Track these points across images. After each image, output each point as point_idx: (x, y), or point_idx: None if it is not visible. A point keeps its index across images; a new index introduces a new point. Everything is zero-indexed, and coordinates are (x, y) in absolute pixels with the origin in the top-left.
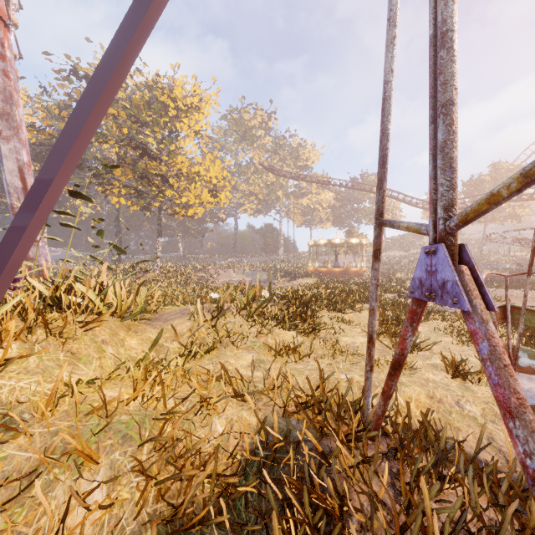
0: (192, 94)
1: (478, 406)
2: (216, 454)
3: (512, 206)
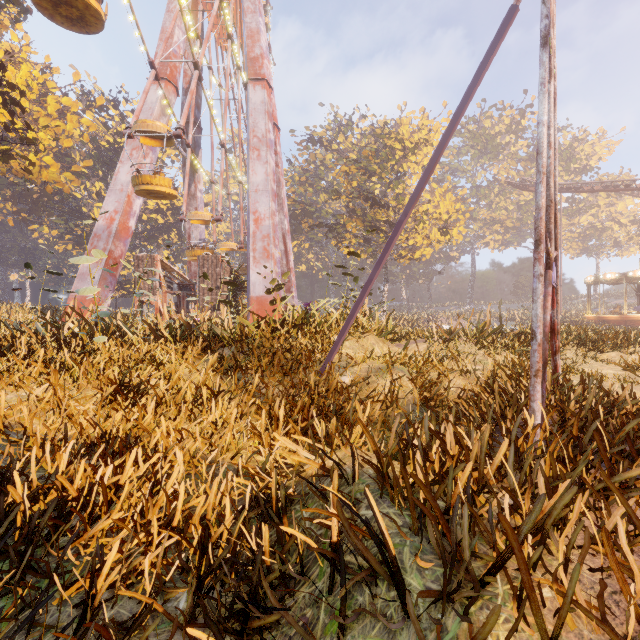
0: (420, 129)
1: None
2: (449, 384)
3: None
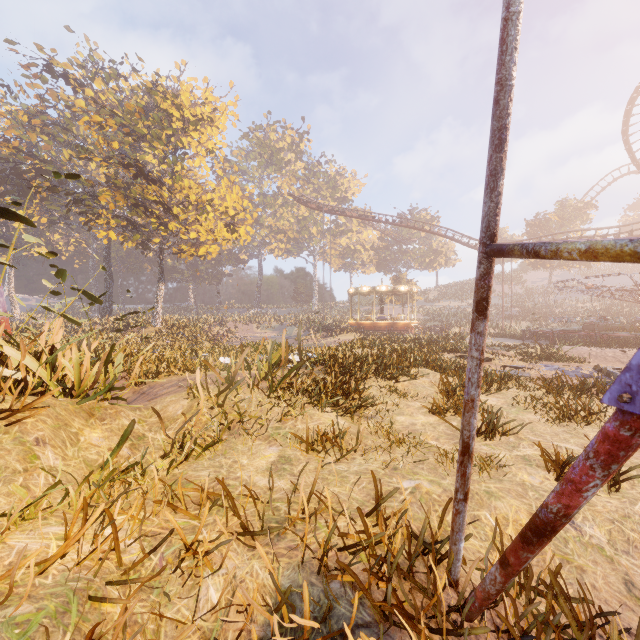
0: (203, 102)
1: (601, 527)
2: None
3: None
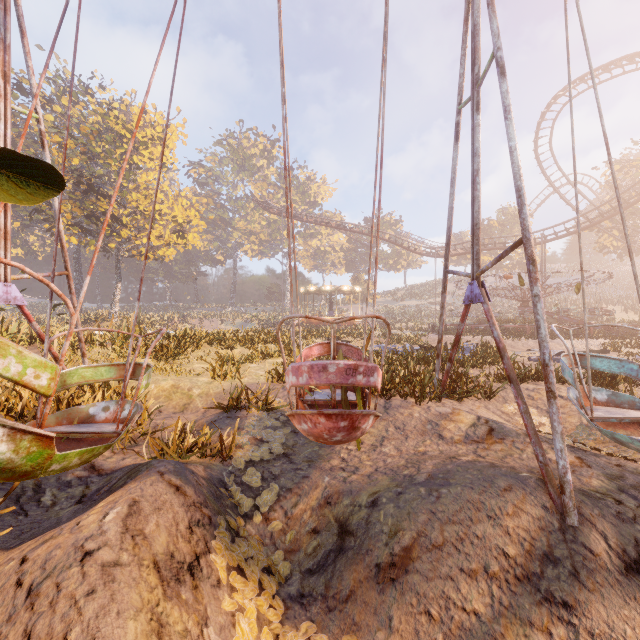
0: (152, 125)
1: (202, 390)
2: None
3: (519, 254)
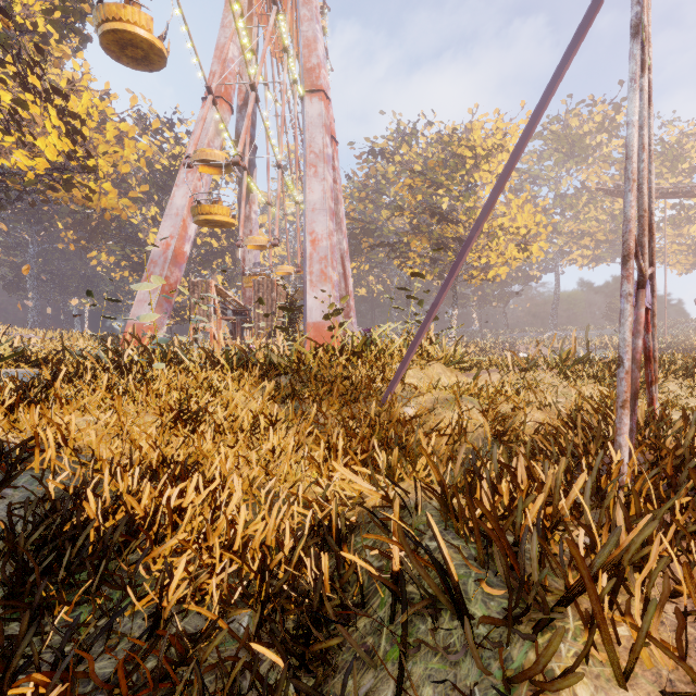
0: (494, 133)
1: None
2: (525, 418)
3: None
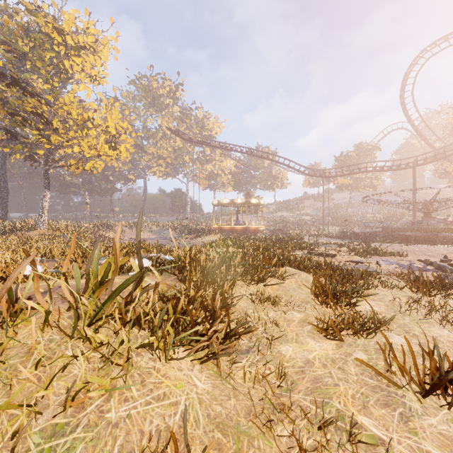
0: (85, 32)
1: None
2: None
3: (370, 178)
